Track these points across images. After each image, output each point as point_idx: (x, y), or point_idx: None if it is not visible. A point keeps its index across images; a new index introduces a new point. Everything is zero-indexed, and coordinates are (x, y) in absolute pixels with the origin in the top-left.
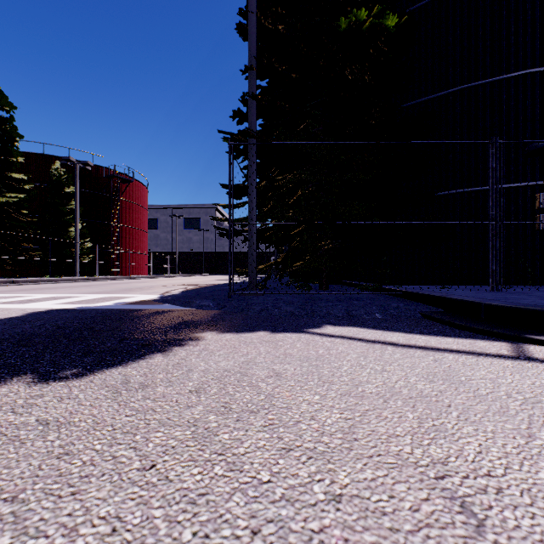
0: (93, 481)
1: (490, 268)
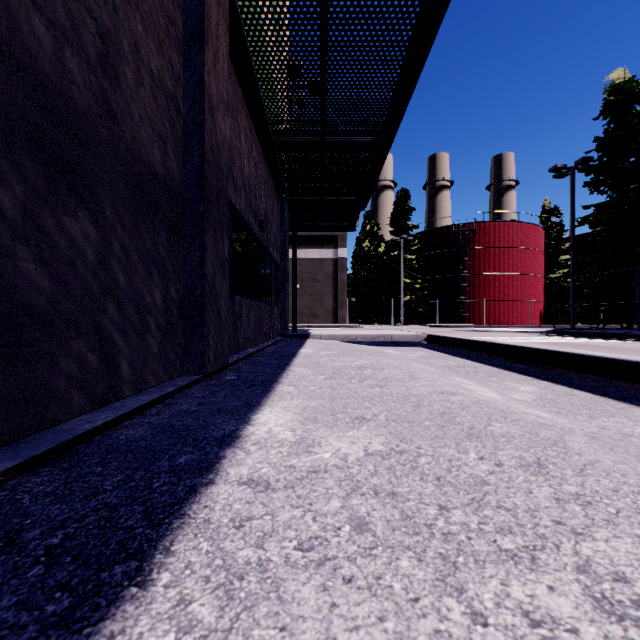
0: (484, 332)
1: (636, 321)
